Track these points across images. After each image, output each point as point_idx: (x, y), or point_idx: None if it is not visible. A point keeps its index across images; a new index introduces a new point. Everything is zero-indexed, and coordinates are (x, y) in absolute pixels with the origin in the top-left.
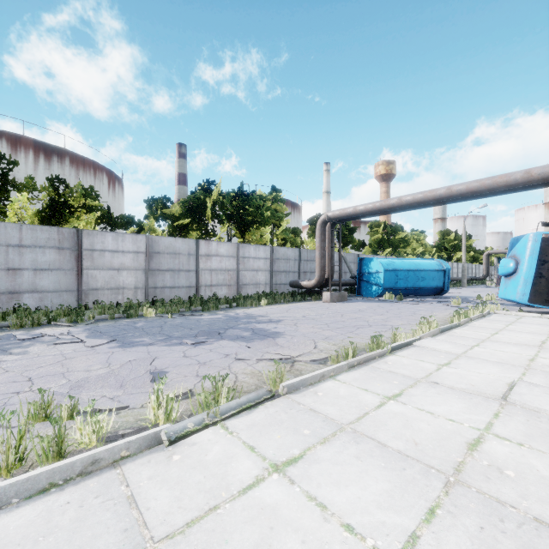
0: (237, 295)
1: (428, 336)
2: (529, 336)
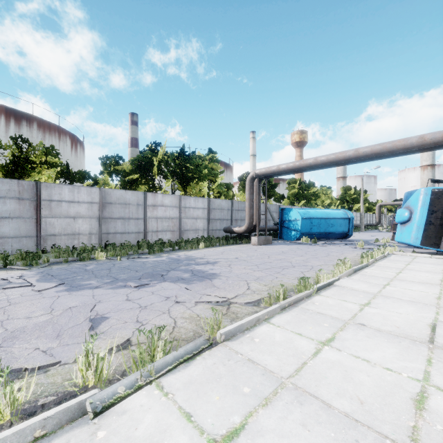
0: (179, 239)
1: (345, 276)
2: (428, 275)
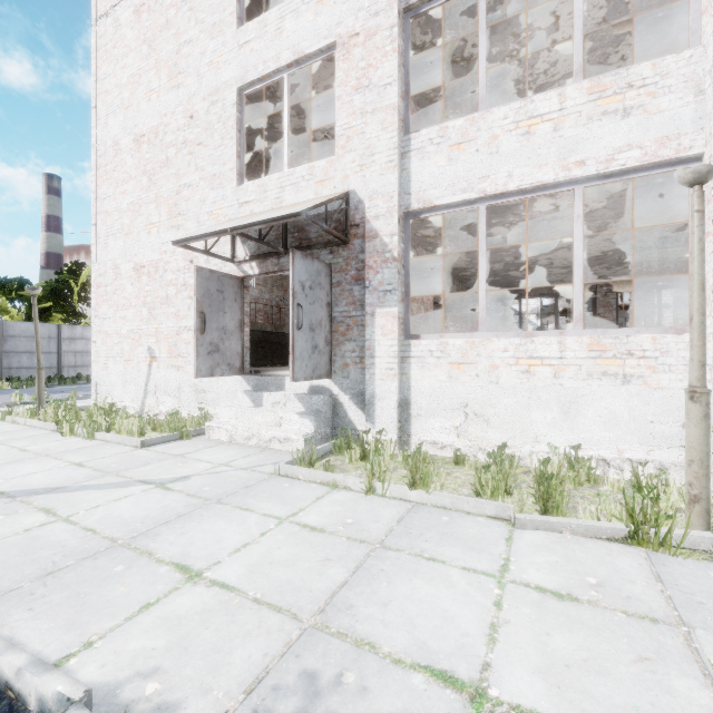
0: None
1: None
2: None
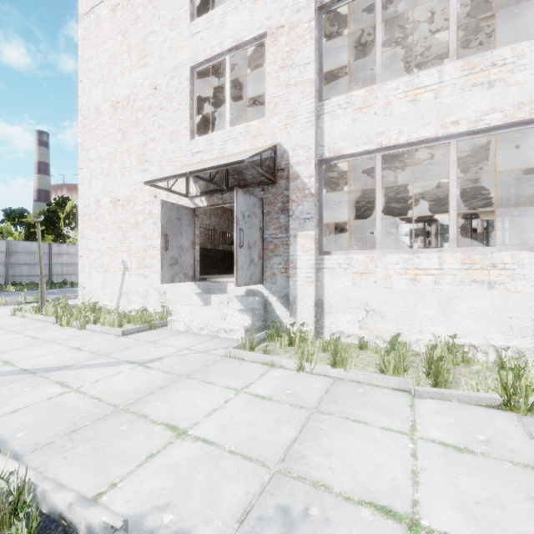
0: None
1: None
2: None
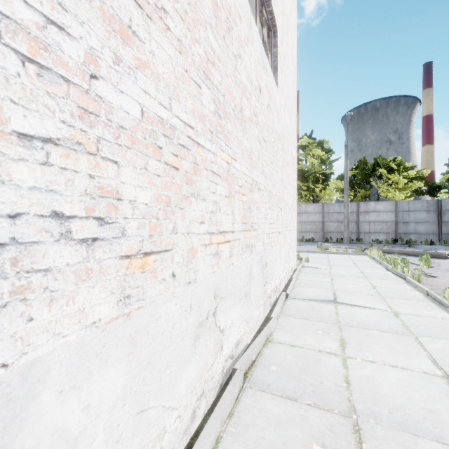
0: None
1: None
2: None
